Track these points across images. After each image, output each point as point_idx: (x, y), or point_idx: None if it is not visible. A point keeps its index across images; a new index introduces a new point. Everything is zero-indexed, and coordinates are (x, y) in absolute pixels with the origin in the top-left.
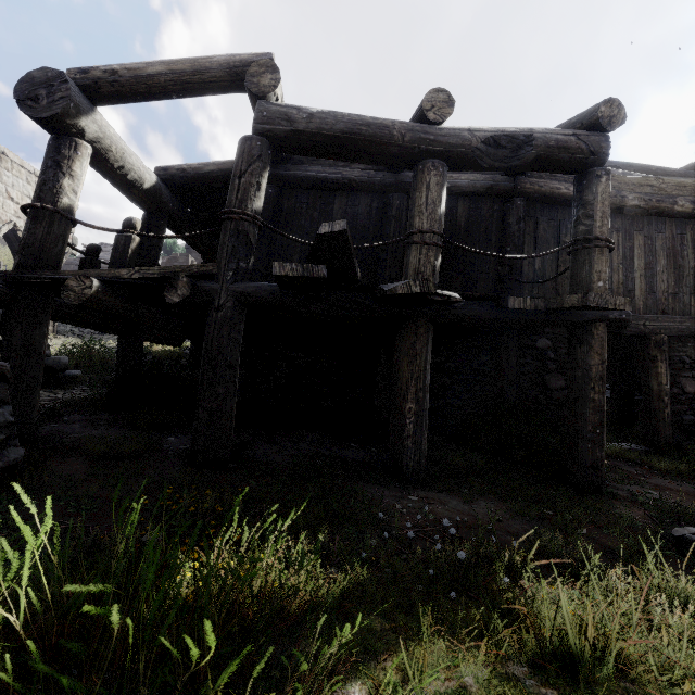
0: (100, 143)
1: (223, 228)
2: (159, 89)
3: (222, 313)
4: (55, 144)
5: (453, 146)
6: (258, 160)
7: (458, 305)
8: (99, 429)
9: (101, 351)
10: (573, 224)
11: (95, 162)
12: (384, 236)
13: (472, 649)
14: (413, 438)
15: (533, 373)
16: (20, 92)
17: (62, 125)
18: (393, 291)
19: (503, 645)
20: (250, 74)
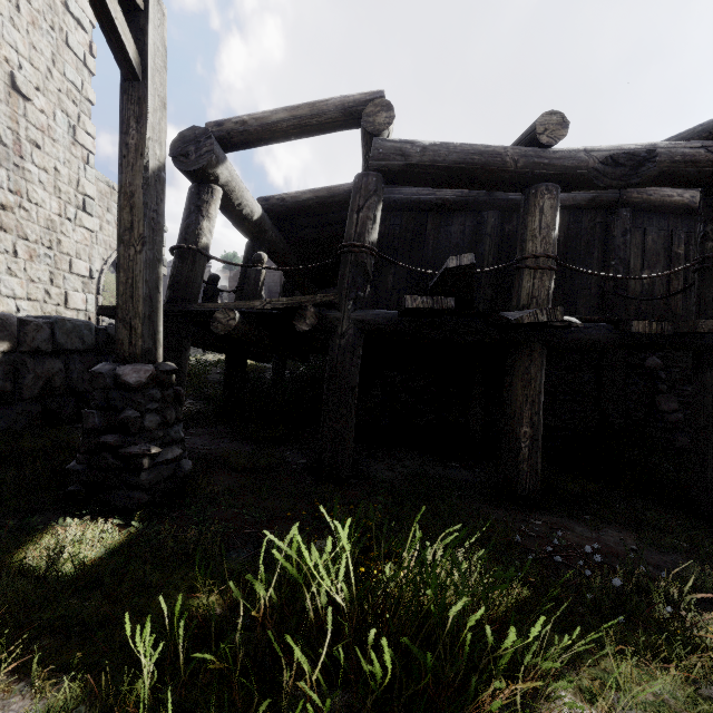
0: (228, 186)
1: (342, 260)
2: (281, 134)
3: (344, 340)
4: (197, 192)
5: (568, 168)
6: (374, 194)
7: (574, 329)
8: (223, 442)
9: (196, 366)
10: (700, 240)
11: (220, 202)
12: (479, 254)
13: (659, 670)
14: (528, 461)
15: (641, 393)
16: (174, 150)
17: (204, 175)
18: (520, 320)
19: (693, 669)
20: (366, 114)
